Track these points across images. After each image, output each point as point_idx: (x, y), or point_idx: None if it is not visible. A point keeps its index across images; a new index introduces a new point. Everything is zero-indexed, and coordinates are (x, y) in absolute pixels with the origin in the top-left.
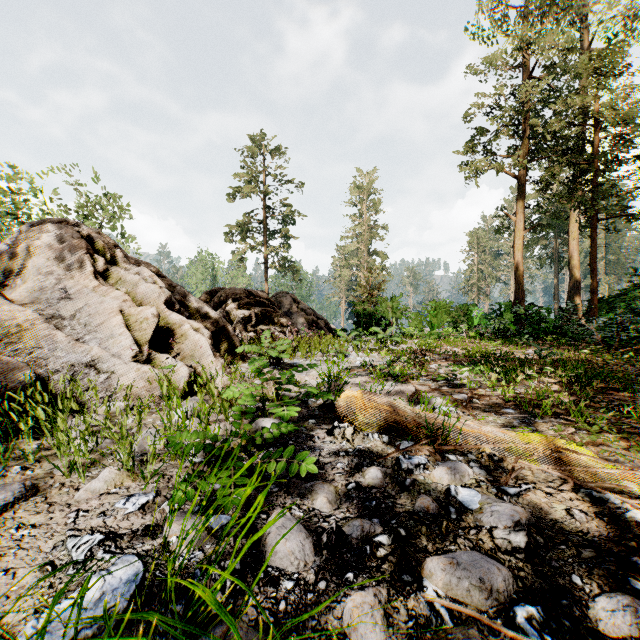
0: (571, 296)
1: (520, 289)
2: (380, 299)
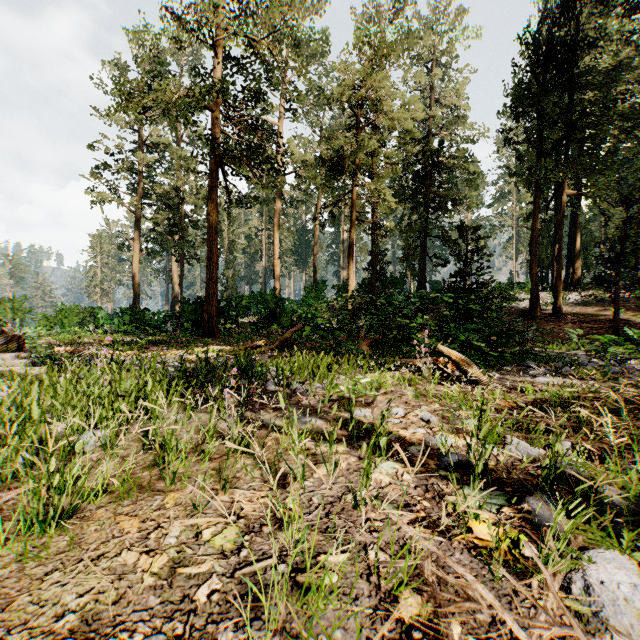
0: (174, 303)
1: (137, 297)
2: None
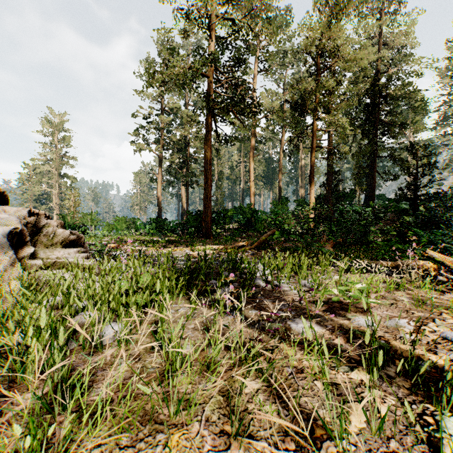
0: (182, 215)
1: (160, 211)
2: (83, 214)
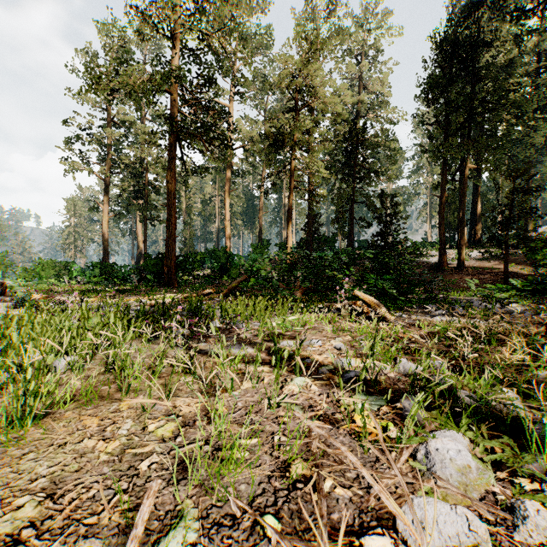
0: (138, 259)
1: (107, 253)
2: None
